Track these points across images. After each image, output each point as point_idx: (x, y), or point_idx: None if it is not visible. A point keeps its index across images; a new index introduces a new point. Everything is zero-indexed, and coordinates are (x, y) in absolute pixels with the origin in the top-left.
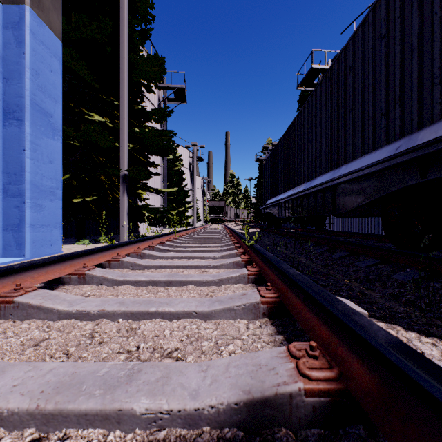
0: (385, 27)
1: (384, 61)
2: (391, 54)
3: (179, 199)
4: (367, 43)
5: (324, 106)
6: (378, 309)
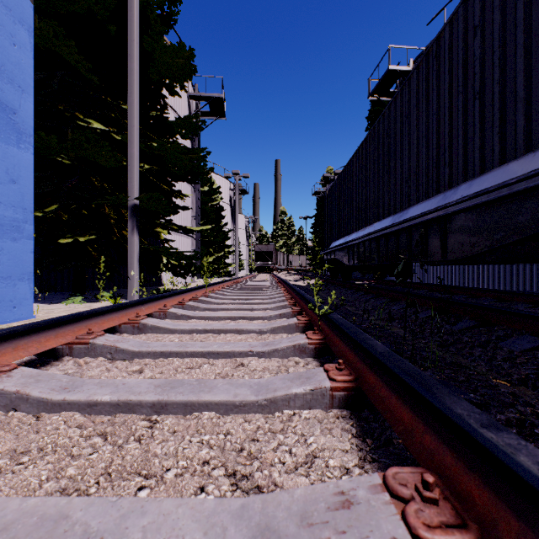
0: None
1: None
2: None
3: (217, 242)
4: None
5: (425, 99)
6: None
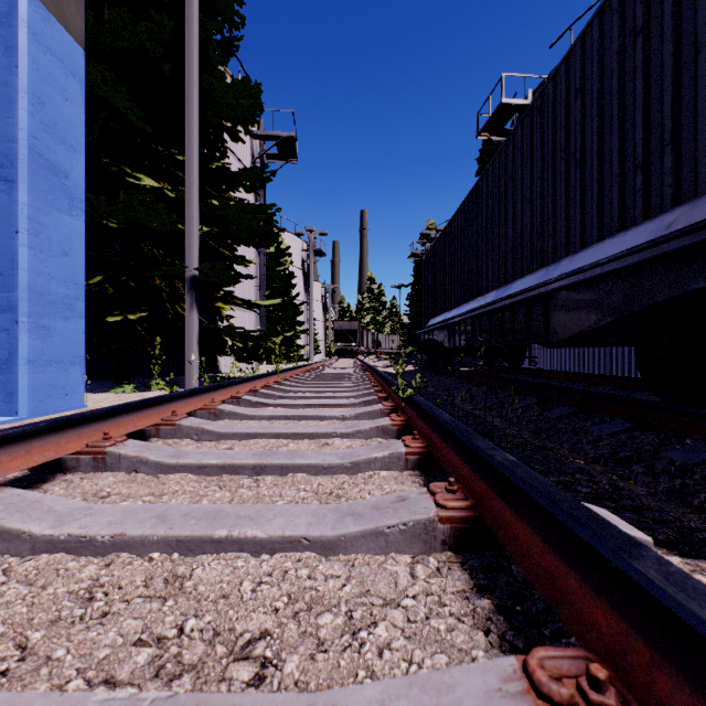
0: (644, 13)
1: (641, 73)
2: (654, 60)
3: (286, 317)
4: (608, 46)
5: (530, 160)
6: (654, 521)
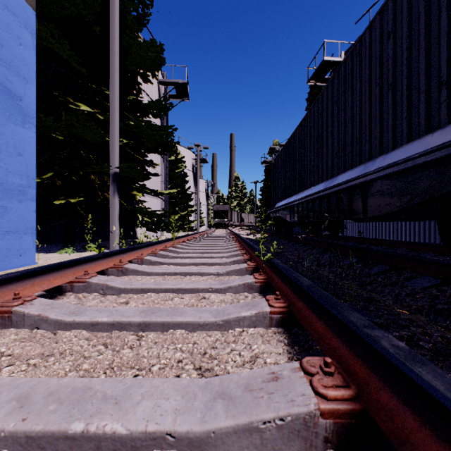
0: None
1: (446, 11)
2: None
3: (182, 202)
4: None
5: (351, 88)
6: None
